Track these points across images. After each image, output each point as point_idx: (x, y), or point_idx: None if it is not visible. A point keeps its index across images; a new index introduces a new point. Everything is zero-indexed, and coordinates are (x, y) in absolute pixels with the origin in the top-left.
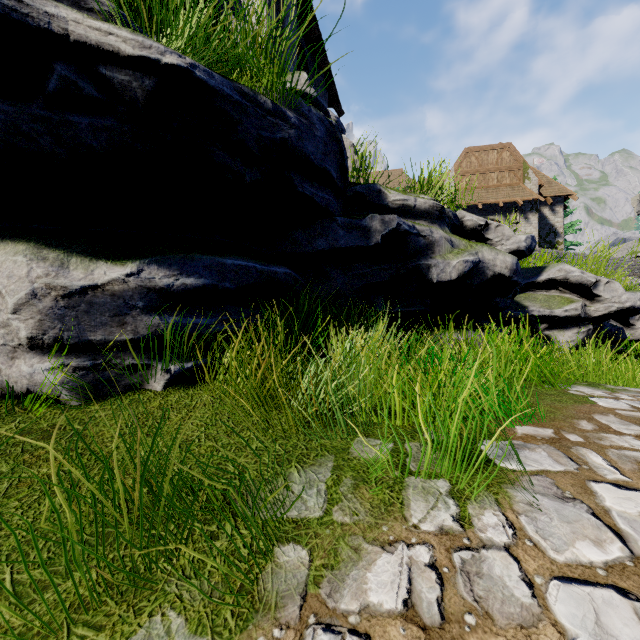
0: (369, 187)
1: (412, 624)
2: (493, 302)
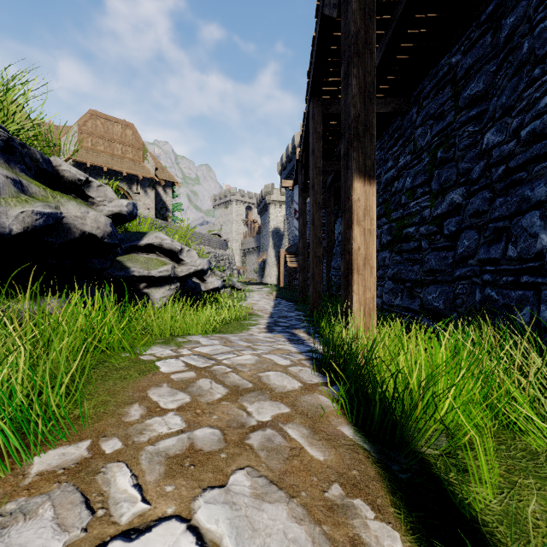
0: None
1: None
2: (89, 263)
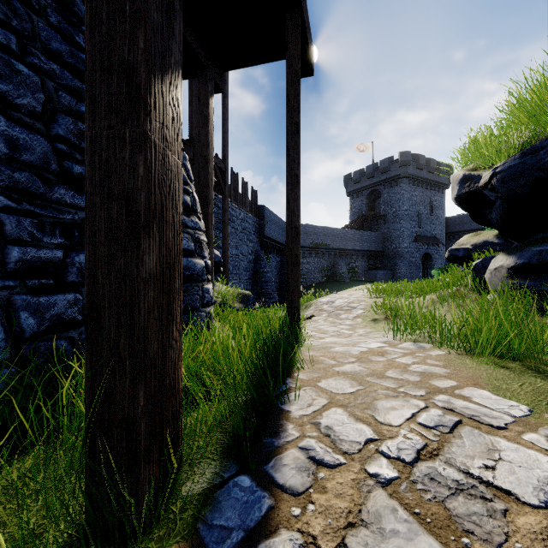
0: None
1: (380, 337)
2: None
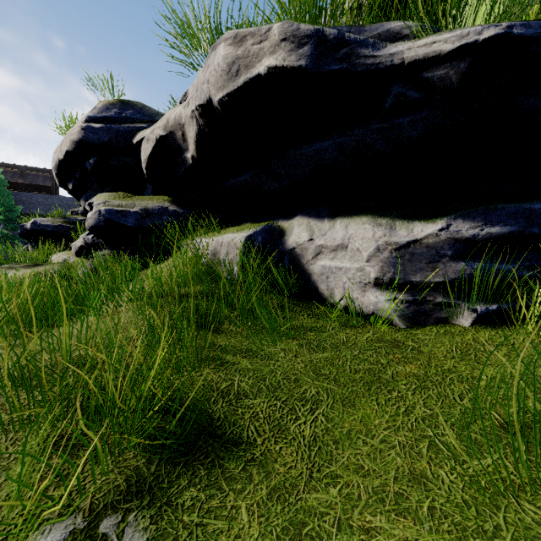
0: None
1: None
2: None
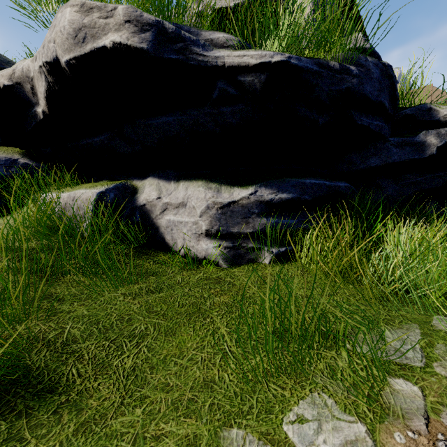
0: (418, 108)
1: None
2: None
